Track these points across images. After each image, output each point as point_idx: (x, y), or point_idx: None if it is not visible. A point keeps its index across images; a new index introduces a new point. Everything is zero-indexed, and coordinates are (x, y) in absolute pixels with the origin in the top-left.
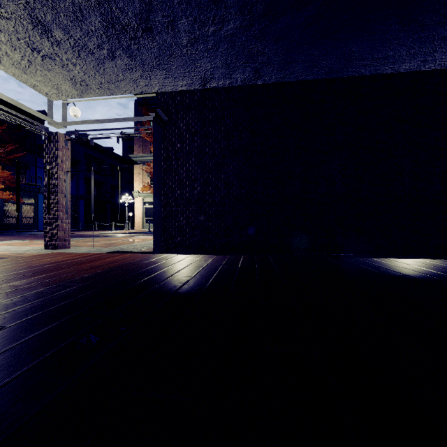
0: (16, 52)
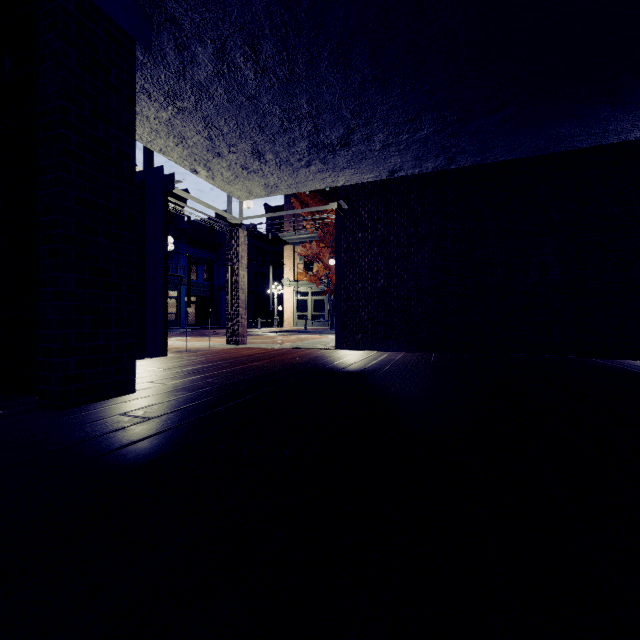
0: (229, 172)
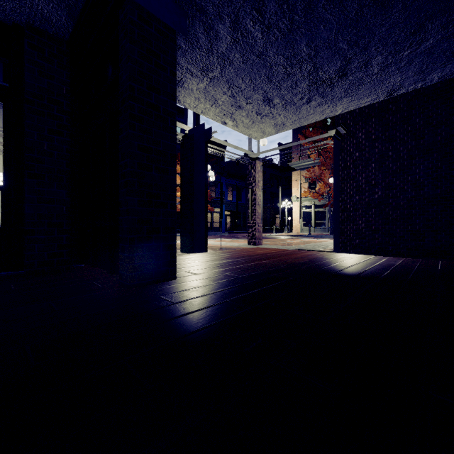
0: (247, 119)
